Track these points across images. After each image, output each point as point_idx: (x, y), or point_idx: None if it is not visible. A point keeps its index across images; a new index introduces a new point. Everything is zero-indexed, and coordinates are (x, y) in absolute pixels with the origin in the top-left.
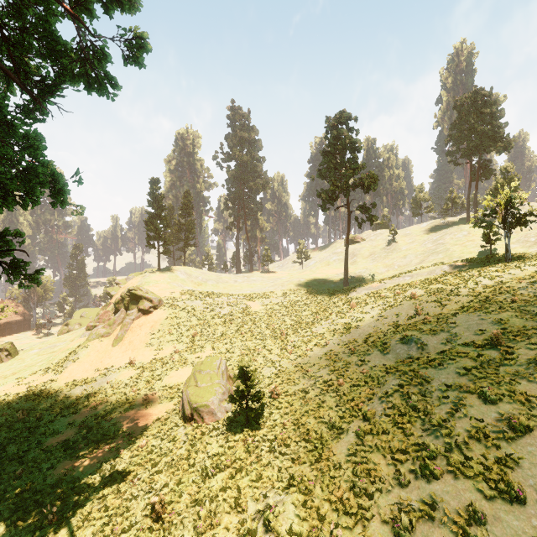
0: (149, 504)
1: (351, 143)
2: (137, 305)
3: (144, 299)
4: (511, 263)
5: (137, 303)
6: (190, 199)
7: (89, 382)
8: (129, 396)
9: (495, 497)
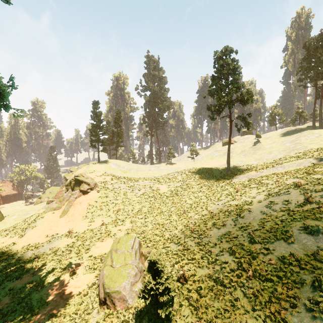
0: None
1: (233, 68)
2: (79, 187)
3: (84, 183)
4: None
5: (79, 185)
6: (120, 115)
7: (38, 247)
8: (62, 264)
9: None
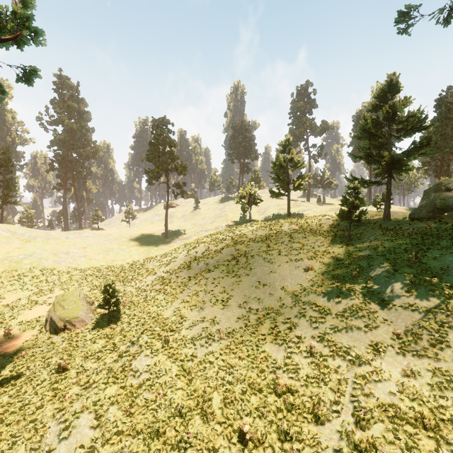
0: (52, 369)
1: (170, 141)
2: None
3: None
4: (249, 223)
5: None
6: (10, 156)
7: None
8: None
9: (224, 308)
